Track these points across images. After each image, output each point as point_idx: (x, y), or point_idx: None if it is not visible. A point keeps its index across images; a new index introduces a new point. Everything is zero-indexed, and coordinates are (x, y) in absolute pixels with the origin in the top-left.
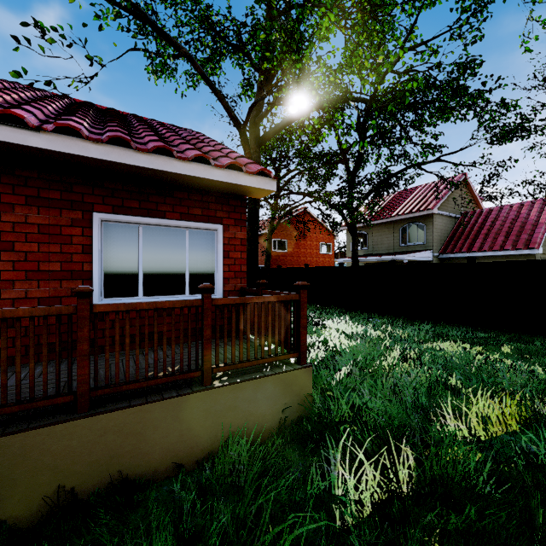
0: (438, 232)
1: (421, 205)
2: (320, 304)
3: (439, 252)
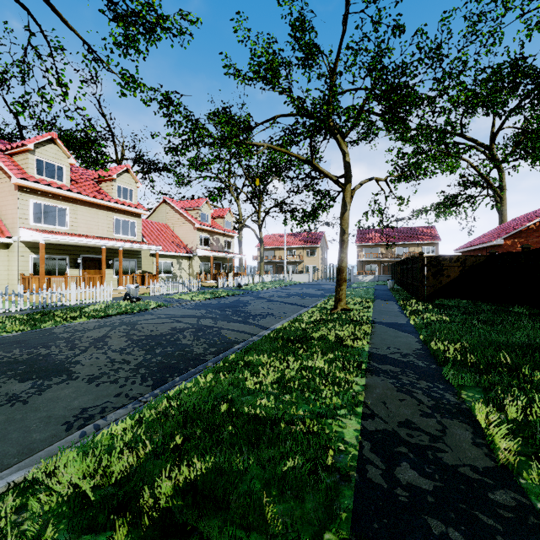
0: None
1: None
2: None
3: None
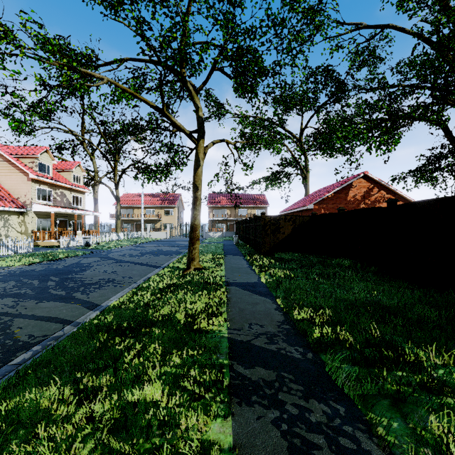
0: None
1: None
2: None
3: None
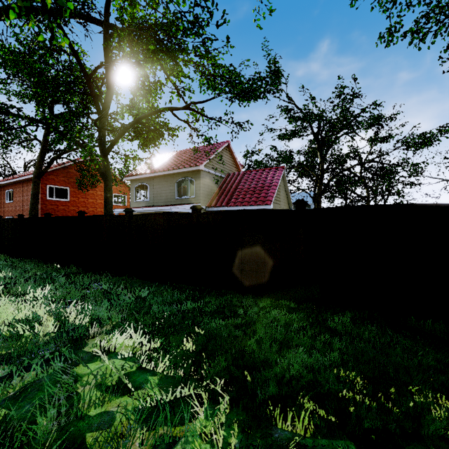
0: (206, 188)
1: (192, 161)
2: (61, 264)
3: (206, 205)
